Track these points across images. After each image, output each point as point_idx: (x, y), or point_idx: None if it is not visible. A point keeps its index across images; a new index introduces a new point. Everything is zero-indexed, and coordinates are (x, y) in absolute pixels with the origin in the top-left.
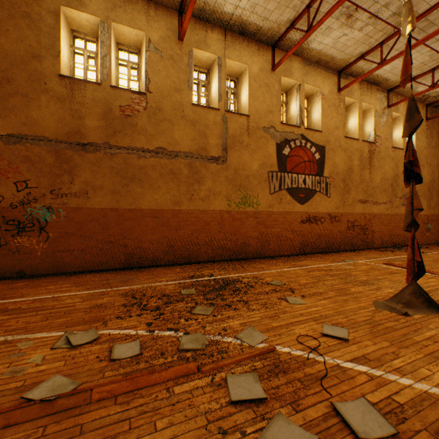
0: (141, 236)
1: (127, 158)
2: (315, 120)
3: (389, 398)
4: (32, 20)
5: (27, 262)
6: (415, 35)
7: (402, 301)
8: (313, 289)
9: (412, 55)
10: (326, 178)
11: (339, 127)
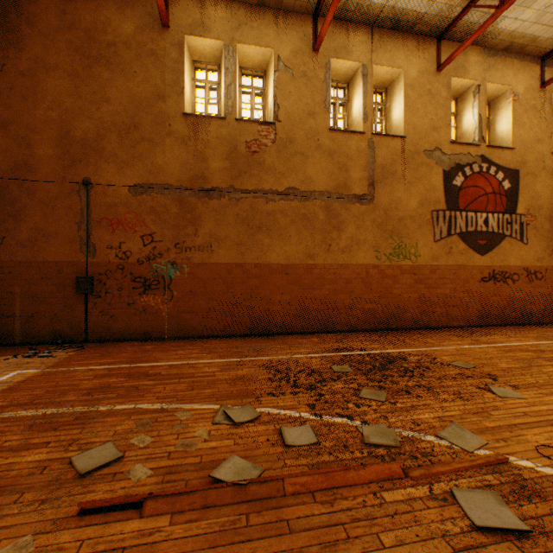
0: (269, 297)
1: (253, 203)
2: (502, 133)
3: None
4: (157, 57)
5: (152, 323)
6: None
7: None
8: (525, 377)
9: None
10: (520, 216)
11: (542, 140)
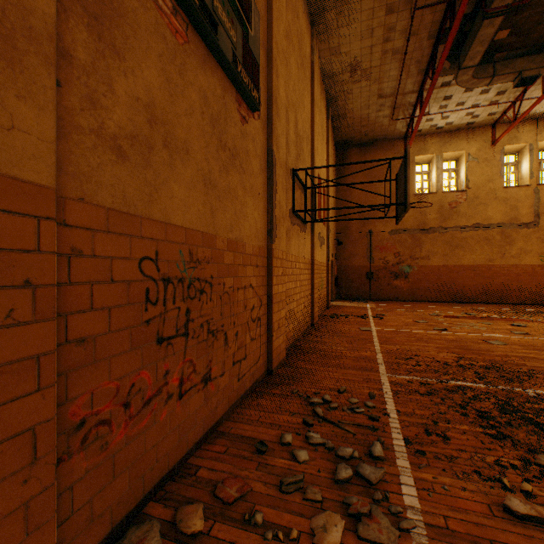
0: (462, 283)
1: (452, 233)
2: None
3: None
4: None
5: (398, 293)
6: None
7: None
8: None
9: None
10: None
11: None
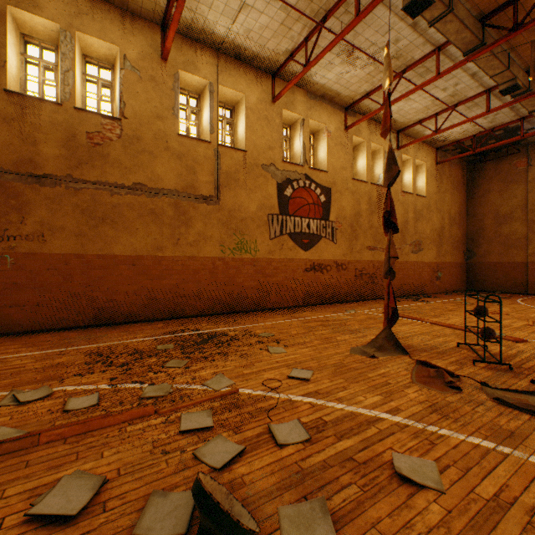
0: (114, 288)
1: (96, 194)
2: (321, 159)
3: (320, 418)
4: None
5: None
6: (415, 79)
7: (376, 345)
8: (300, 339)
9: (415, 99)
10: (332, 223)
11: (346, 168)
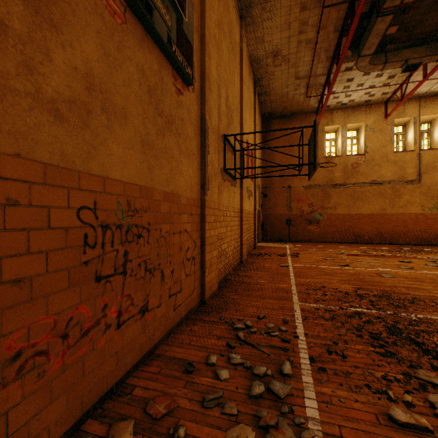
0: (361, 227)
1: (354, 188)
2: None
3: None
4: None
5: (312, 236)
6: None
7: None
8: None
9: None
10: None
11: None
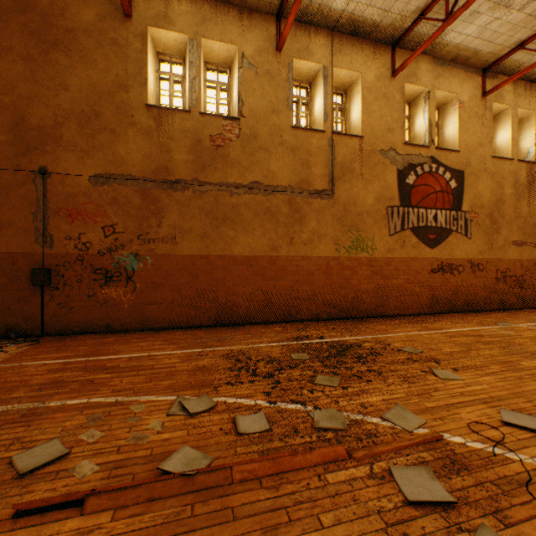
0: (233, 288)
1: (217, 195)
2: (450, 137)
3: None
4: (119, 47)
5: (114, 315)
6: None
7: None
8: (465, 360)
9: None
10: (465, 213)
11: (483, 145)
